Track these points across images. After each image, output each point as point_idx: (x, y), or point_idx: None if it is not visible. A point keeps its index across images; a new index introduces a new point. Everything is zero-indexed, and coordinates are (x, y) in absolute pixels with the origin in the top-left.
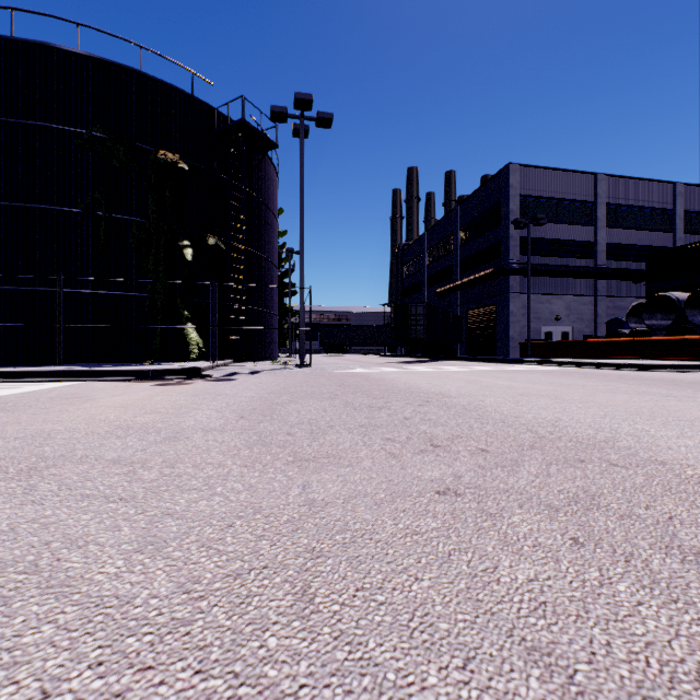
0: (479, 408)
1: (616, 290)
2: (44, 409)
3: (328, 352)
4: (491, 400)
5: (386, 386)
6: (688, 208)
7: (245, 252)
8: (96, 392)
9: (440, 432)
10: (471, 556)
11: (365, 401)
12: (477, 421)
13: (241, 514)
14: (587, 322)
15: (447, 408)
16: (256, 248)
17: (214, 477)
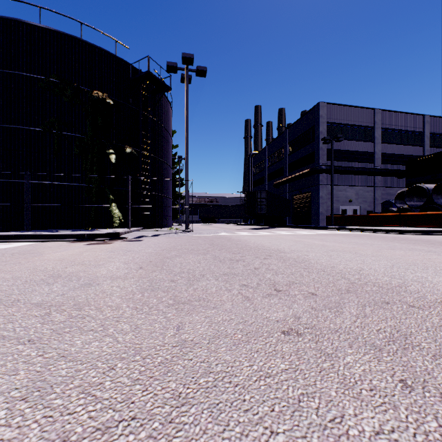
0: (305, 260)
1: (387, 183)
2: (4, 262)
3: (204, 222)
4: (313, 255)
5: (242, 245)
6: (432, 131)
7: (150, 157)
8: (46, 249)
9: (280, 279)
10: (318, 402)
11: (228, 256)
12: (305, 270)
13: (123, 356)
14: (369, 203)
15: (284, 260)
16: (157, 155)
17: (110, 319)
